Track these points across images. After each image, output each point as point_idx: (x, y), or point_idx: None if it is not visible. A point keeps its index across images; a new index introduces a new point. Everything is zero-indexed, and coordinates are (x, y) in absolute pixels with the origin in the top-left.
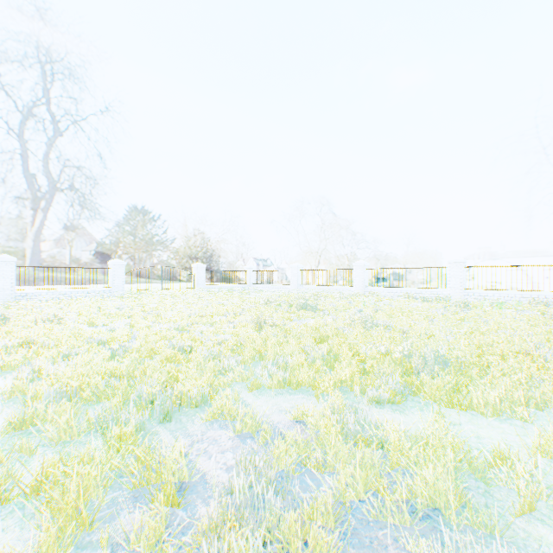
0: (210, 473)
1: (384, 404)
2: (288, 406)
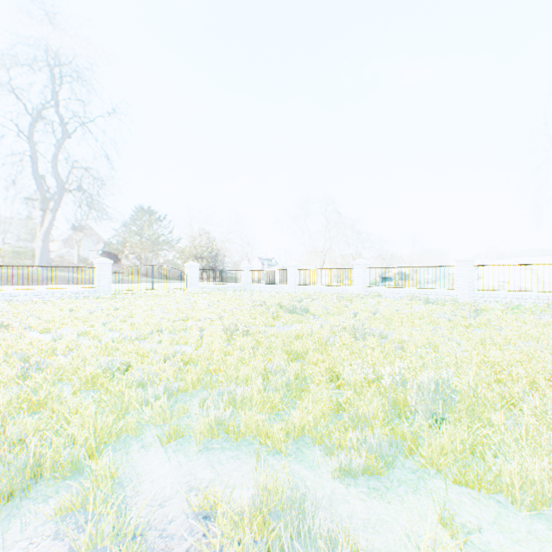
0: None
1: (357, 476)
2: (206, 478)
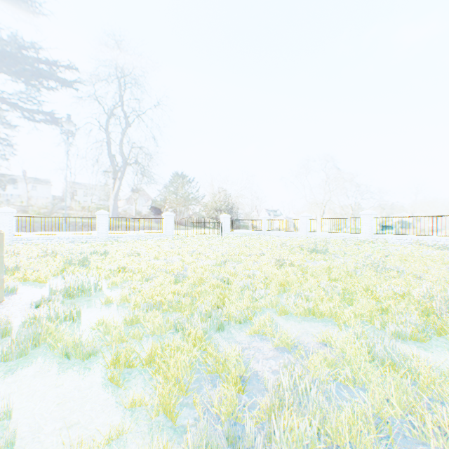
0: (260, 373)
1: (406, 340)
2: (314, 331)
